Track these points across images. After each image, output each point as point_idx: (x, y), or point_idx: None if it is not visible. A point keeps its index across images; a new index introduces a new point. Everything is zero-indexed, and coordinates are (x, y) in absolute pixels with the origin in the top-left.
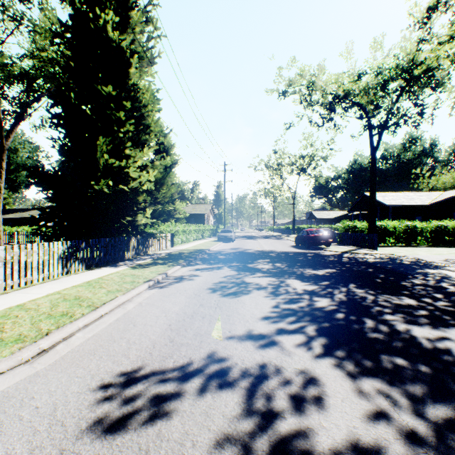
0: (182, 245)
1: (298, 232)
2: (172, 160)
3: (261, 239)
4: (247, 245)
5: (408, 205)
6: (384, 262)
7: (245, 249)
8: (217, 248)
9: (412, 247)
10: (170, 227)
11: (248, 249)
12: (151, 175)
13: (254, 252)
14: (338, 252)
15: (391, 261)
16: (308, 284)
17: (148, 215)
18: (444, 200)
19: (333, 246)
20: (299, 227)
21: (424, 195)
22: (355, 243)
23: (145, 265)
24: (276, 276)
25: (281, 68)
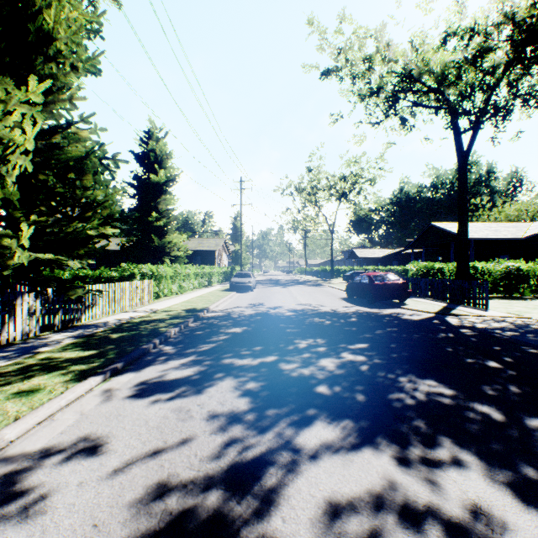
0: (168, 299)
1: (337, 275)
2: (167, 174)
3: (292, 285)
4: (274, 298)
5: (496, 238)
6: None
7: (271, 308)
8: (225, 305)
9: (522, 300)
10: (146, 269)
11: (276, 306)
12: (29, 137)
13: (287, 313)
14: (431, 312)
15: None
16: None
17: (24, 242)
18: None
19: (407, 299)
20: (339, 269)
21: (510, 226)
22: (442, 294)
23: None
24: (387, 447)
25: (325, 29)
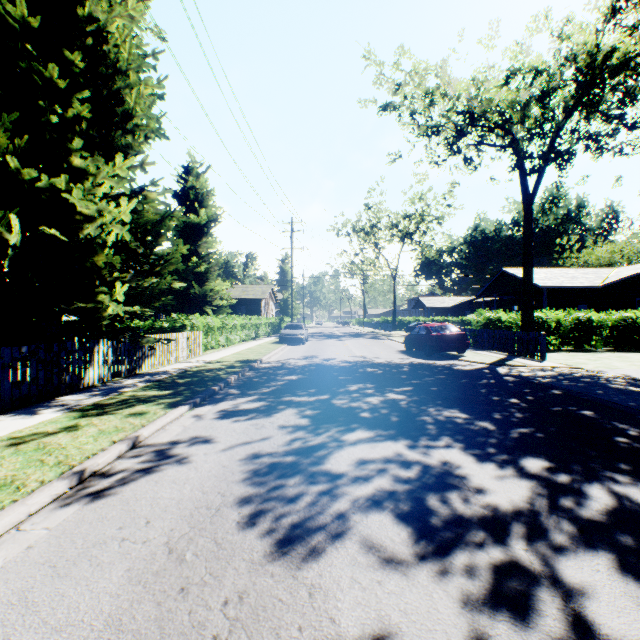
0: (217, 351)
1: (400, 327)
2: (209, 214)
3: (348, 338)
4: (328, 350)
5: (571, 286)
6: (590, 389)
7: (325, 359)
8: (277, 357)
9: (590, 353)
10: (195, 320)
11: (330, 358)
12: (125, 211)
13: (340, 364)
14: (485, 363)
15: (601, 387)
16: (495, 471)
17: (119, 297)
18: (623, 279)
19: (467, 351)
20: (402, 320)
21: (590, 272)
22: (504, 347)
23: (105, 407)
24: (403, 440)
25: (383, 63)
